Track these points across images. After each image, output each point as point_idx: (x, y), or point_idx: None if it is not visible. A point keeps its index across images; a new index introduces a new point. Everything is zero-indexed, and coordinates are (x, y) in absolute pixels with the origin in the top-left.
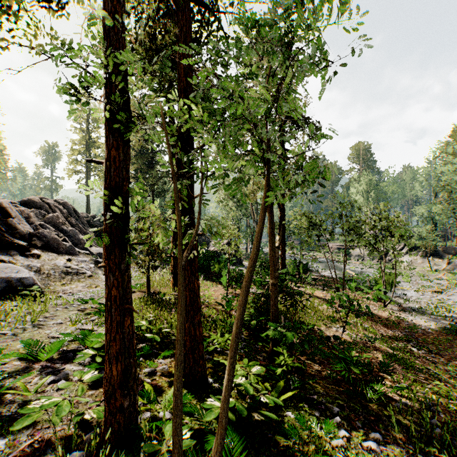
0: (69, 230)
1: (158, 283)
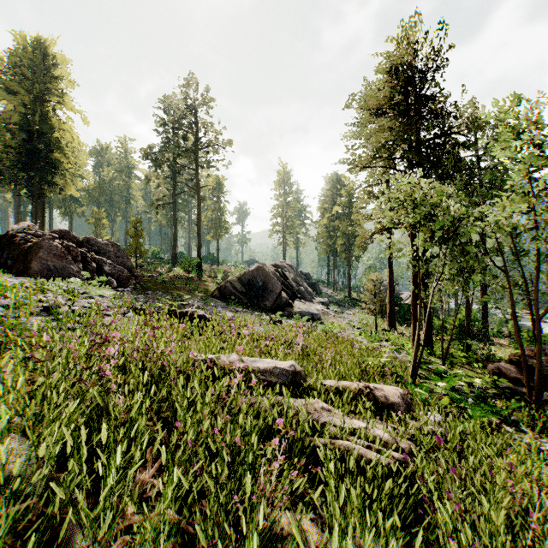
0: (303, 285)
1: (374, 325)
